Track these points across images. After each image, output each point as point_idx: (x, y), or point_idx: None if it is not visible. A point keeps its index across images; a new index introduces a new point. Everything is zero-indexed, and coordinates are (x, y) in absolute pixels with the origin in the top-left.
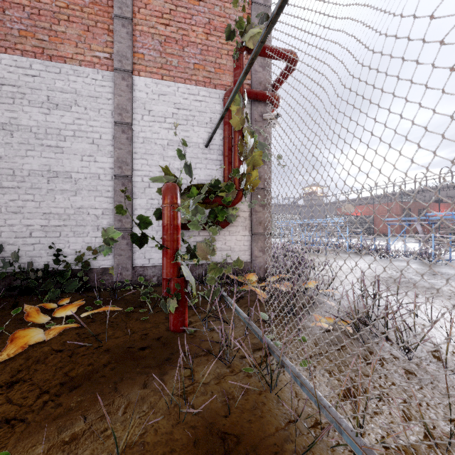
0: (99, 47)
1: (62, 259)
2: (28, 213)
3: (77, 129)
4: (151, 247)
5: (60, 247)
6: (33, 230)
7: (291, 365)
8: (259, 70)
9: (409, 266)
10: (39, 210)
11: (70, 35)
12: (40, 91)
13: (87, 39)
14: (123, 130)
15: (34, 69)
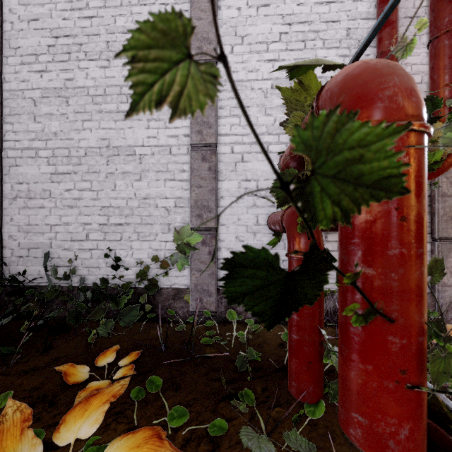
0: None
1: (123, 271)
2: (84, 207)
3: None
4: None
5: (121, 255)
6: (90, 231)
7: None
8: None
9: None
10: (97, 203)
11: None
12: (98, 37)
13: None
14: None
15: (91, 8)
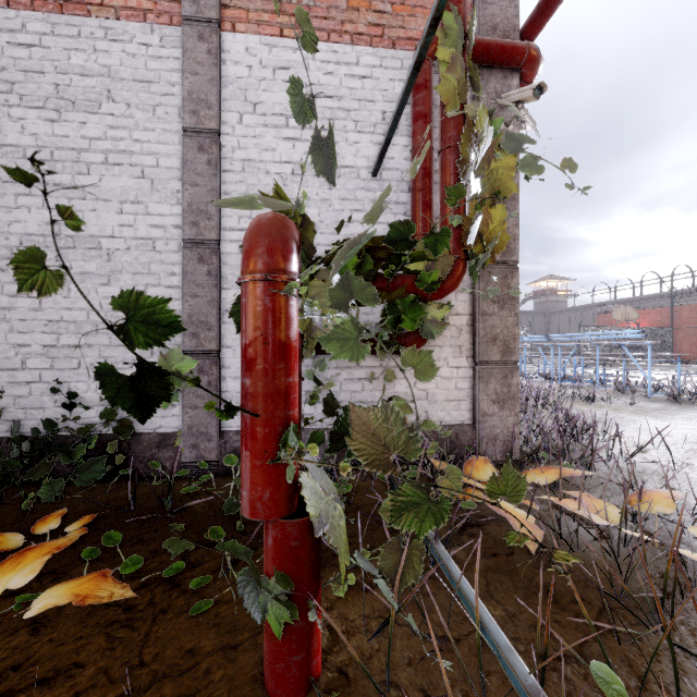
0: None
1: (82, 413)
2: (19, 321)
3: (112, 148)
4: None
5: (78, 390)
6: (28, 355)
7: None
8: None
9: None
10: (40, 315)
11: None
12: (42, 75)
13: None
14: (200, 145)
15: (30, 32)
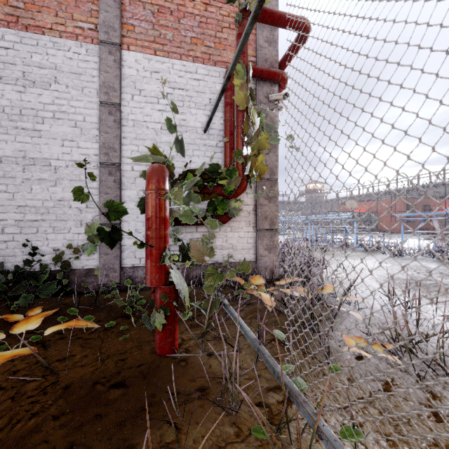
0: (82, 16)
1: (39, 258)
2: None
3: (57, 109)
4: None
5: (37, 245)
6: (5, 226)
7: (334, 439)
8: (265, 45)
9: (429, 266)
10: (13, 203)
11: (48, 3)
12: (14, 66)
13: (68, 7)
14: (110, 111)
15: (7, 40)
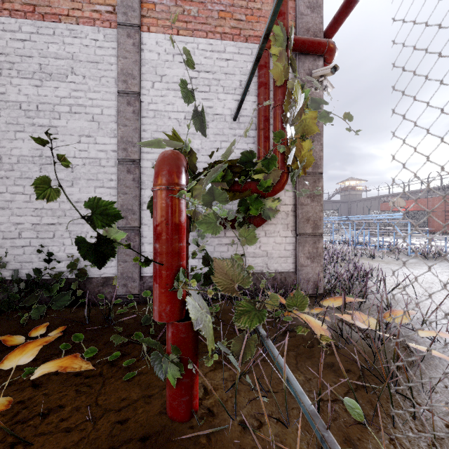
0: None
1: (56, 265)
2: (17, 209)
3: (74, 103)
4: None
5: (53, 251)
6: (22, 230)
7: None
8: (307, 12)
9: None
10: (30, 205)
11: None
12: (31, 58)
13: None
14: (128, 101)
15: (24, 32)
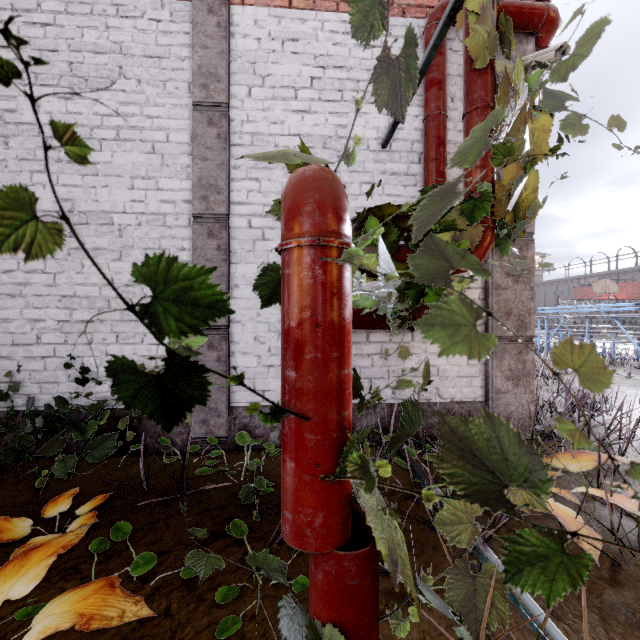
0: None
1: (95, 387)
2: (34, 297)
3: (124, 124)
4: (268, 367)
5: (91, 364)
6: (43, 330)
7: None
8: None
9: None
10: (54, 291)
11: None
12: (56, 54)
13: None
14: (210, 119)
15: (45, 11)
